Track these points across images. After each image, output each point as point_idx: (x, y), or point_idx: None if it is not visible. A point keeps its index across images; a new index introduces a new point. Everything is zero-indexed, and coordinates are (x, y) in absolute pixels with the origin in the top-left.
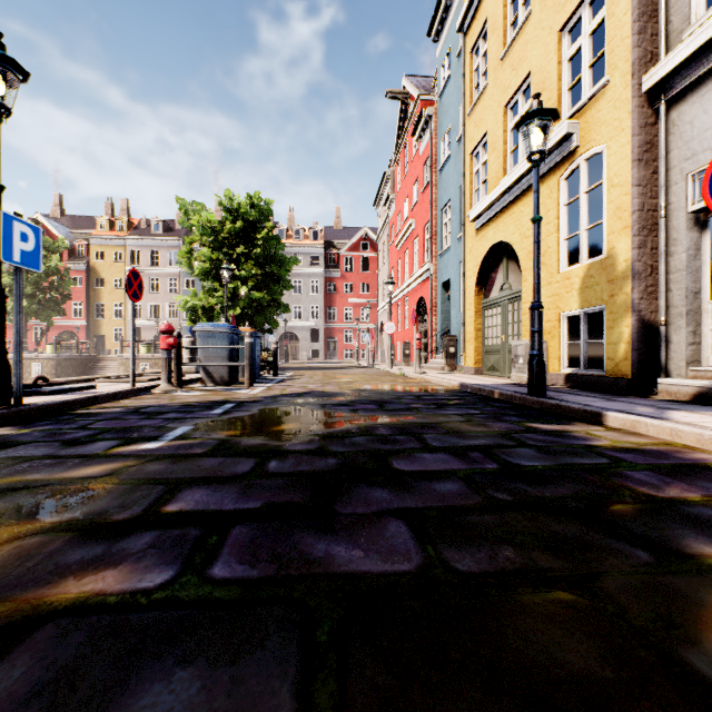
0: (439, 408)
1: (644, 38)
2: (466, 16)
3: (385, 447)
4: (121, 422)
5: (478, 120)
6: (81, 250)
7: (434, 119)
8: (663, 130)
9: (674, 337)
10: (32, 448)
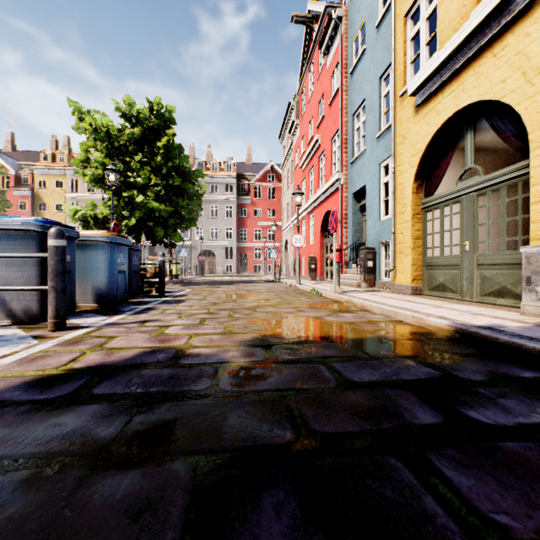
0: None
1: None
2: None
3: None
4: None
5: None
6: (26, 179)
7: (344, 21)
8: None
9: None
10: None
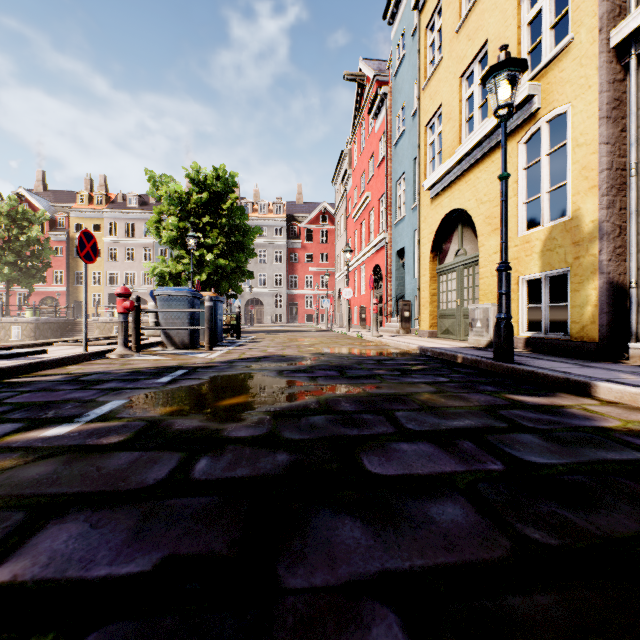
0: (404, 375)
1: None
2: None
3: (350, 432)
4: (48, 394)
5: (433, 93)
6: (62, 222)
7: (389, 97)
8: (634, 85)
9: None
10: None
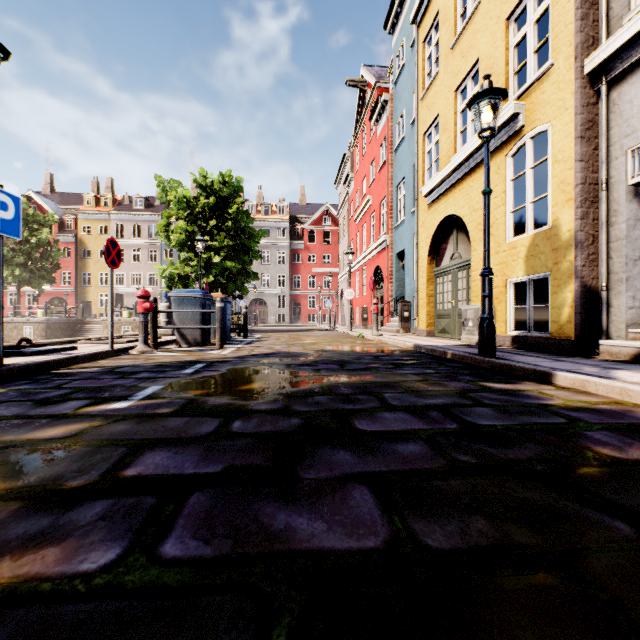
0: (397, 368)
1: (586, 24)
2: (419, 9)
3: (347, 407)
4: (96, 381)
5: (431, 104)
6: (70, 224)
7: (389, 104)
8: (604, 109)
9: (615, 302)
10: (4, 408)
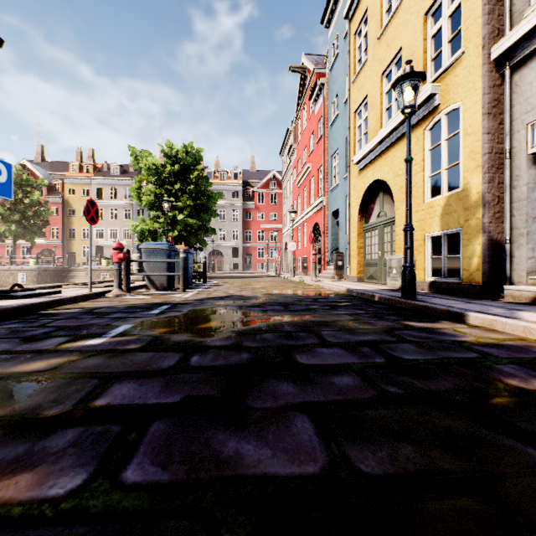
0: (332, 309)
1: (493, 17)
2: (351, 6)
3: (290, 343)
4: (76, 321)
5: (360, 86)
6: (58, 188)
7: (326, 87)
8: (508, 90)
9: (517, 253)
10: None
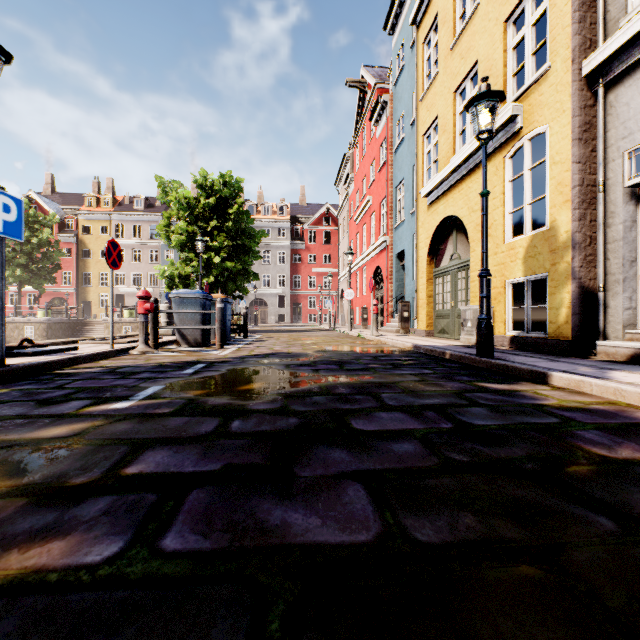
0: (395, 368)
1: (584, 26)
2: (419, 10)
3: (344, 407)
4: (97, 381)
5: (430, 105)
6: (71, 224)
7: (389, 105)
8: (601, 111)
9: (612, 302)
10: (7, 408)
